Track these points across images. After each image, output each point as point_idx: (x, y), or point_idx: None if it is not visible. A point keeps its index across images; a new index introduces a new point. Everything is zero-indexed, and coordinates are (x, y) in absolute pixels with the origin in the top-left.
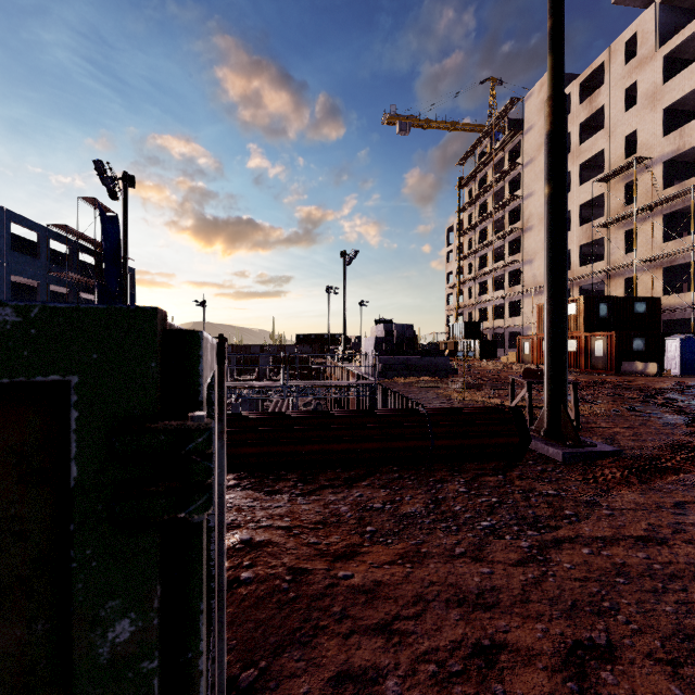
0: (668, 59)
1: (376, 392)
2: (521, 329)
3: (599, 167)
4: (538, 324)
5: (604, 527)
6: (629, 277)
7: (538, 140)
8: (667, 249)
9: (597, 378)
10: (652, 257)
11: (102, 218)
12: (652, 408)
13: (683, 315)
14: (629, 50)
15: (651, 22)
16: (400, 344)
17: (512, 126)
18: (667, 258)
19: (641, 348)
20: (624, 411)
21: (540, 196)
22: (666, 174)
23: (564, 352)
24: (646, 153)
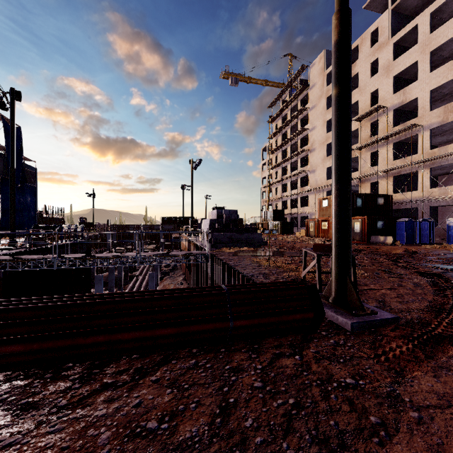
0: (396, 45)
1: (208, 259)
2: (308, 215)
3: (355, 112)
4: (319, 211)
5: (422, 450)
6: (373, 182)
7: (318, 93)
8: (396, 164)
9: (357, 247)
10: (387, 169)
11: (6, 128)
12: (400, 270)
13: (405, 206)
14: (373, 39)
15: (386, 21)
16: (227, 224)
17: (302, 84)
18: (396, 170)
19: (382, 226)
20: (383, 273)
21: (319, 129)
22: (395, 117)
23: (349, 231)
24: (383, 104)
